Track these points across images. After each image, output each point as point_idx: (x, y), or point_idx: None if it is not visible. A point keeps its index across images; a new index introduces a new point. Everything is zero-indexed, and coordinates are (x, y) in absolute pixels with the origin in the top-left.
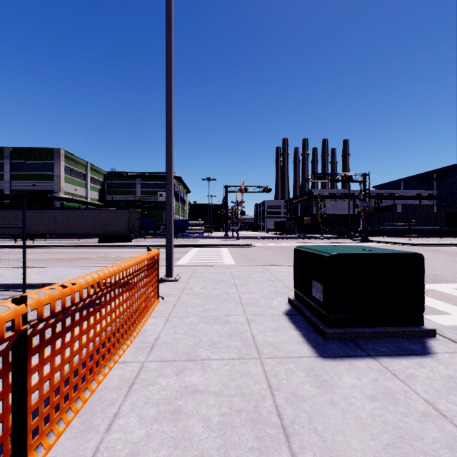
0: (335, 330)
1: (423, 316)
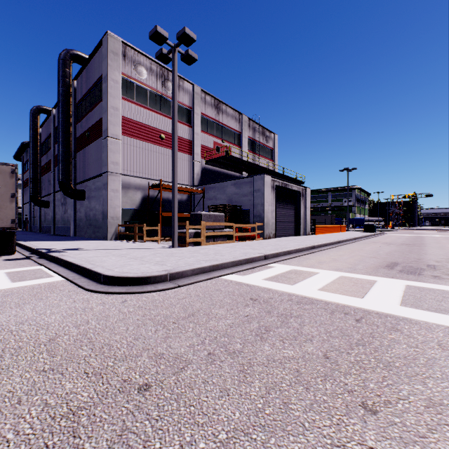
0: (364, 232)
1: (374, 231)
